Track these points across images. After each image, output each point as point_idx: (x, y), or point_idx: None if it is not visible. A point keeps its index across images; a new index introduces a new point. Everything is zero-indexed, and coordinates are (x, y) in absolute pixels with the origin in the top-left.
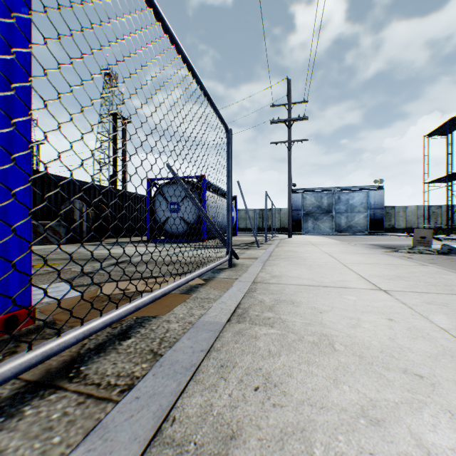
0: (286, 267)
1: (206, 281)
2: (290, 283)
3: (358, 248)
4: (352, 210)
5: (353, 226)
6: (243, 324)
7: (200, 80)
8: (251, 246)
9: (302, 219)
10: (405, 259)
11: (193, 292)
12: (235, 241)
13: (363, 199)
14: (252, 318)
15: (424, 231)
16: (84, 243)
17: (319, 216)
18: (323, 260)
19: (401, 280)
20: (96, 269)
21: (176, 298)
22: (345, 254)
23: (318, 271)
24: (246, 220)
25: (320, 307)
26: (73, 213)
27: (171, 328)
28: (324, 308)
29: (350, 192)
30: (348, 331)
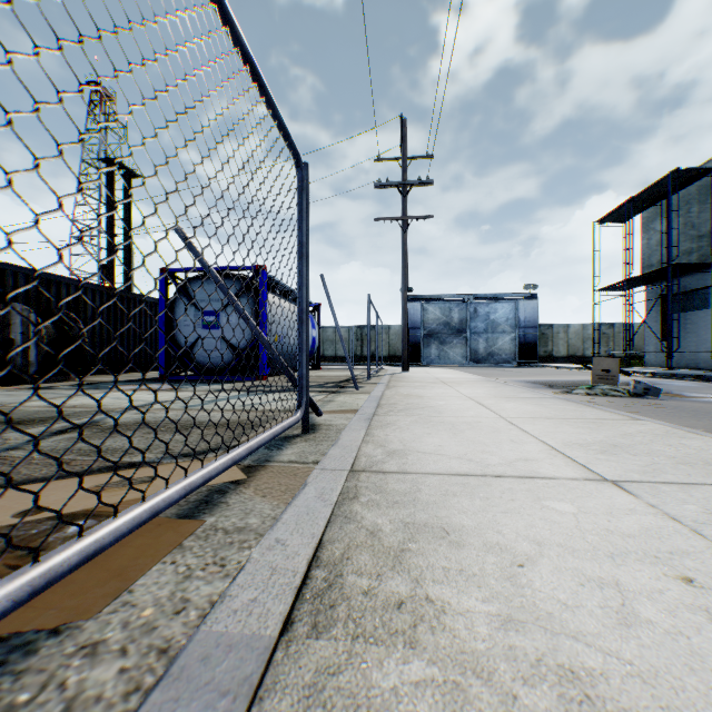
0: (410, 430)
1: (250, 473)
2: (426, 469)
3: (515, 388)
4: (494, 329)
5: (496, 354)
6: (328, 640)
7: (230, 14)
8: (344, 387)
9: (422, 342)
10: (599, 408)
11: (210, 509)
12: (317, 379)
13: (509, 314)
14: (354, 604)
15: (607, 362)
16: (31, 384)
17: (447, 339)
18: (470, 412)
19: (624, 453)
20: (6, 447)
21: (159, 533)
22: (501, 399)
23: (471, 436)
24: (335, 344)
25: (511, 544)
26: (10, 328)
27: (88, 689)
28: (523, 549)
29: (492, 302)
30: (621, 646)
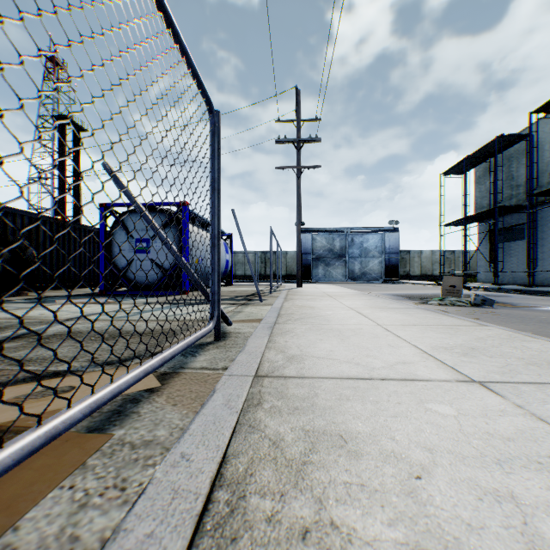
0: (305, 336)
1: (165, 380)
2: (321, 374)
3: (385, 300)
4: (366, 255)
5: (368, 273)
6: None
7: None
8: (251, 299)
9: (312, 264)
10: (453, 316)
11: (121, 420)
12: (230, 293)
13: (378, 243)
14: (256, 536)
15: (454, 279)
16: None
17: (331, 262)
18: (353, 321)
19: (482, 355)
20: None
21: (65, 450)
22: (375, 309)
23: (356, 342)
24: (244, 265)
25: (405, 452)
26: None
27: None
28: (417, 457)
29: (365, 233)
30: None
